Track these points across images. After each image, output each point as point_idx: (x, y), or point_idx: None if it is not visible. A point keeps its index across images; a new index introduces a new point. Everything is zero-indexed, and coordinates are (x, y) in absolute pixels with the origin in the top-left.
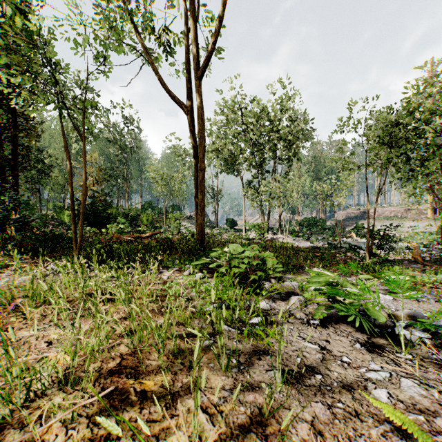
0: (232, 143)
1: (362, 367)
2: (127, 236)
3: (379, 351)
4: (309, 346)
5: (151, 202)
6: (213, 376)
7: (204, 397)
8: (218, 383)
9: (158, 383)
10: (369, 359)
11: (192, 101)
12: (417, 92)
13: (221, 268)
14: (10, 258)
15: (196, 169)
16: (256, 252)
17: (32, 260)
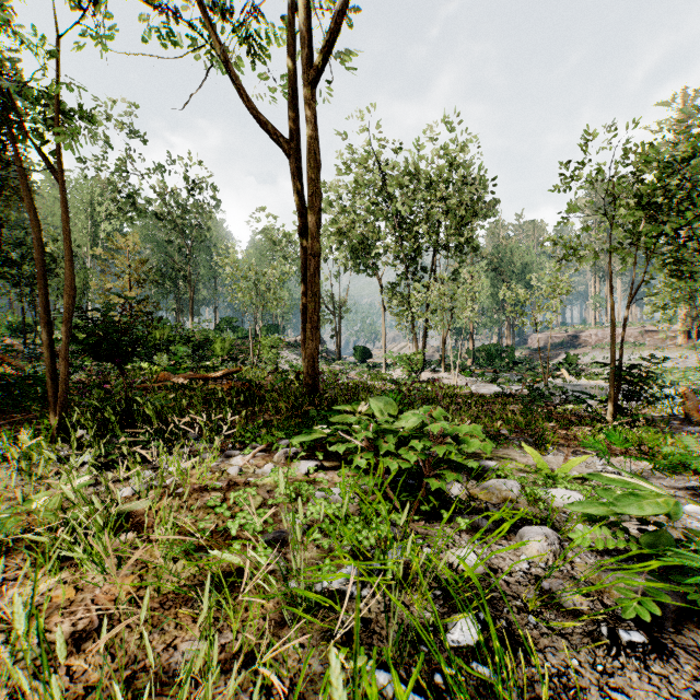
0: (364, 222)
1: None
2: (183, 376)
3: None
4: None
5: (231, 319)
6: None
7: None
8: None
9: None
10: None
11: (296, 130)
12: None
13: (356, 459)
14: None
15: (303, 255)
16: (443, 424)
17: None
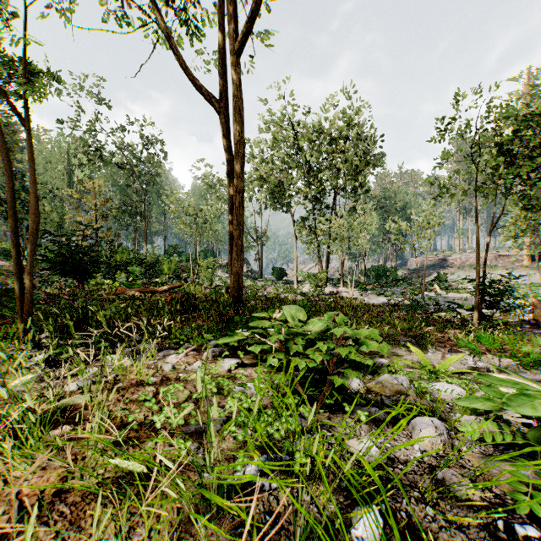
0: (280, 170)
1: None
2: (136, 290)
3: None
4: None
5: (177, 246)
6: None
7: None
8: None
9: None
10: None
11: (224, 92)
12: None
13: (270, 358)
14: None
15: (230, 192)
16: (345, 329)
17: None
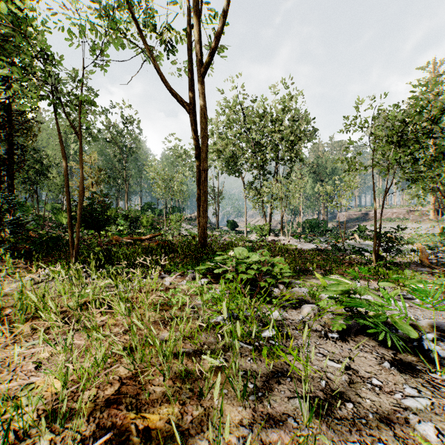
0: (233, 144)
1: (397, 392)
2: (126, 238)
3: (410, 371)
4: (331, 365)
5: (151, 204)
6: (228, 407)
7: (219, 436)
8: (234, 416)
9: (164, 417)
10: (402, 381)
11: (194, 99)
12: (425, 90)
13: (227, 274)
14: (3, 262)
15: (198, 169)
16: (266, 257)
17: (26, 264)
